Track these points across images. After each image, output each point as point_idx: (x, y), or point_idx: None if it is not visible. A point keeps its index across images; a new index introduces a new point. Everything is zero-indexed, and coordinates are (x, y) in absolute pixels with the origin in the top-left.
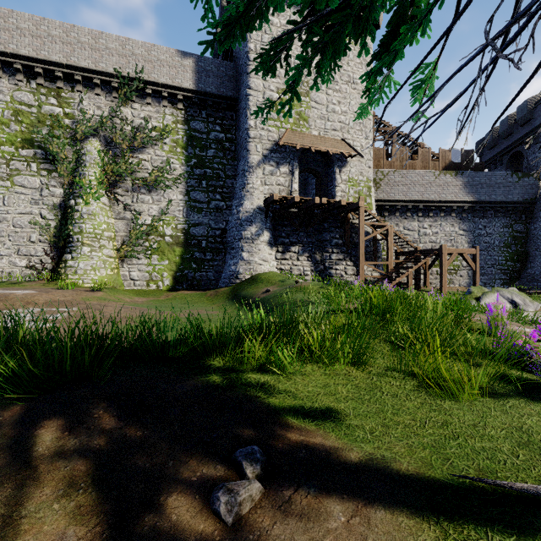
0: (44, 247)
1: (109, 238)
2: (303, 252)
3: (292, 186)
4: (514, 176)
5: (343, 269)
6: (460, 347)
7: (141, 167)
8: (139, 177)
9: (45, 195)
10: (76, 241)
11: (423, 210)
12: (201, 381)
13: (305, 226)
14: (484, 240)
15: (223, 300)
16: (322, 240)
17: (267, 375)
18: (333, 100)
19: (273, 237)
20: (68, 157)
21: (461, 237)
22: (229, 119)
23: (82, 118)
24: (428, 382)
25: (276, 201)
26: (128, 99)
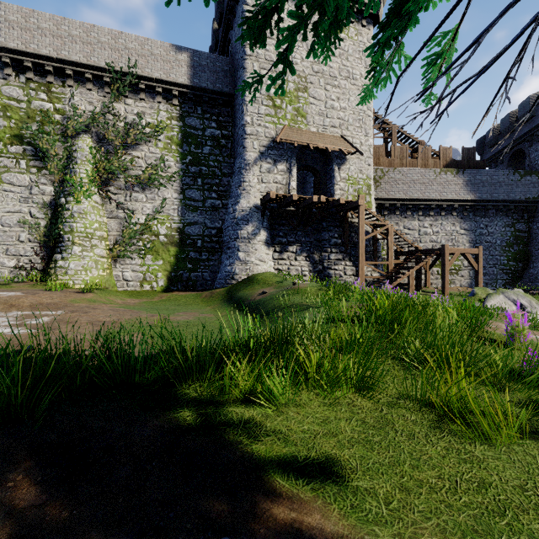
0: (34, 246)
1: (101, 238)
2: (301, 252)
3: (290, 184)
4: (516, 174)
5: (342, 269)
6: (483, 368)
7: (134, 165)
8: (133, 175)
9: (34, 193)
10: (67, 240)
11: (424, 208)
12: (168, 420)
13: (303, 226)
14: (486, 239)
15: (218, 302)
16: (320, 239)
17: (253, 408)
18: (332, 96)
19: (270, 236)
20: (59, 154)
21: (463, 237)
22: (225, 116)
23: (73, 114)
24: (450, 415)
25: (274, 199)
26: (121, 94)
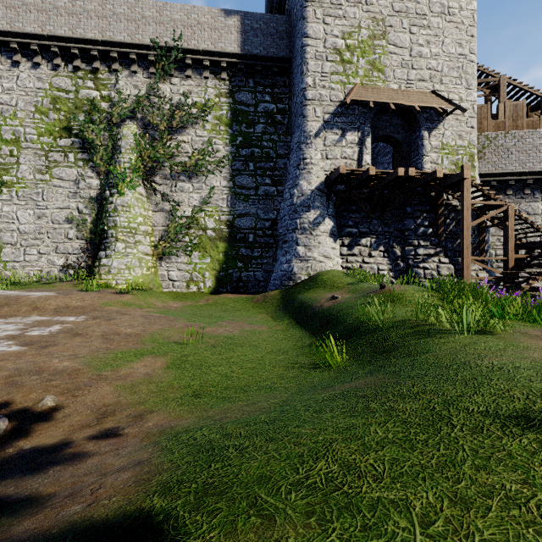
0: (81, 244)
1: (146, 233)
2: (376, 245)
3: (363, 158)
4: None
5: (435, 267)
6: None
7: (180, 150)
8: (178, 162)
9: (82, 188)
10: (110, 236)
11: None
12: None
13: (380, 212)
14: None
15: (272, 308)
16: (403, 229)
17: None
18: (419, 40)
19: (336, 226)
20: (105, 145)
21: None
22: (281, 86)
23: (118, 99)
24: None
25: (342, 179)
26: (167, 73)
